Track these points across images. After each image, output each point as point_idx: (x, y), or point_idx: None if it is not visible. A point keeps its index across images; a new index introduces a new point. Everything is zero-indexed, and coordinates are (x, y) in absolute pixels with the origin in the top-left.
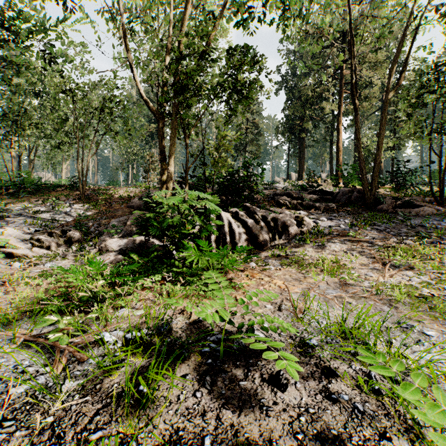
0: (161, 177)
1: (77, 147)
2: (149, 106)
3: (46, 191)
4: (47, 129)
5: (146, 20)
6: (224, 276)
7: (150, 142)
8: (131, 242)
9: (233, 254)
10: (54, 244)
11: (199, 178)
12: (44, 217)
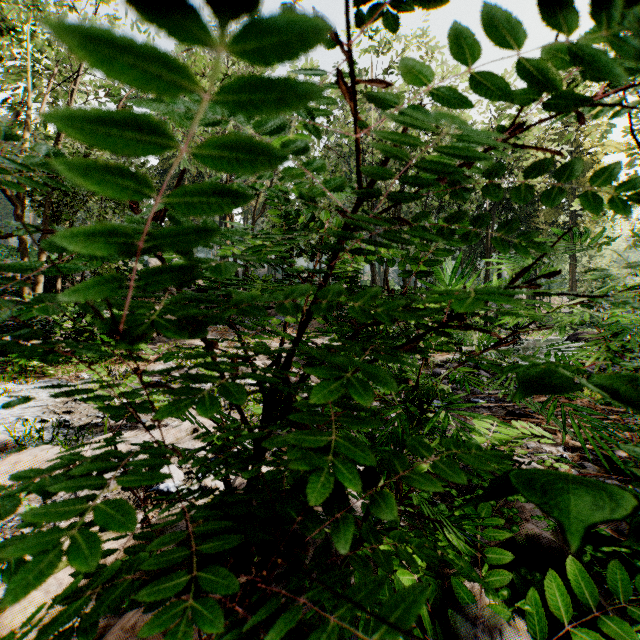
0: None
1: None
2: (4, 189)
3: None
4: None
5: None
6: None
7: None
8: None
9: None
10: None
11: None
12: None
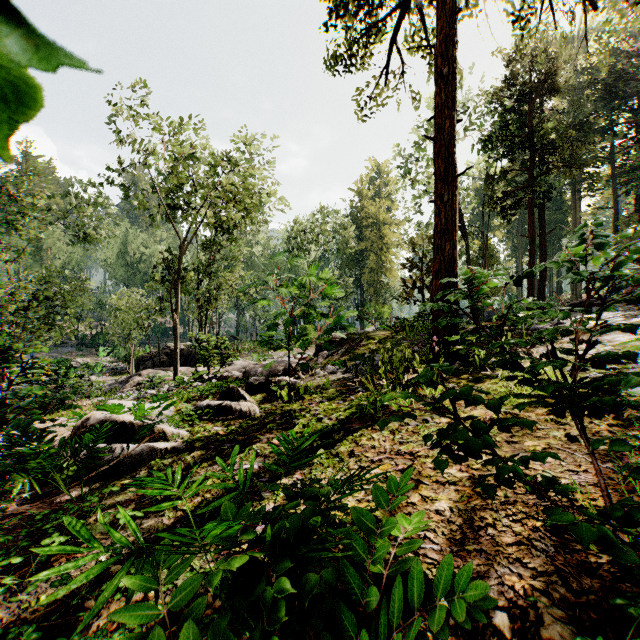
0: None
1: None
2: None
3: None
4: None
5: None
6: None
7: None
8: None
9: None
10: None
11: None
12: None
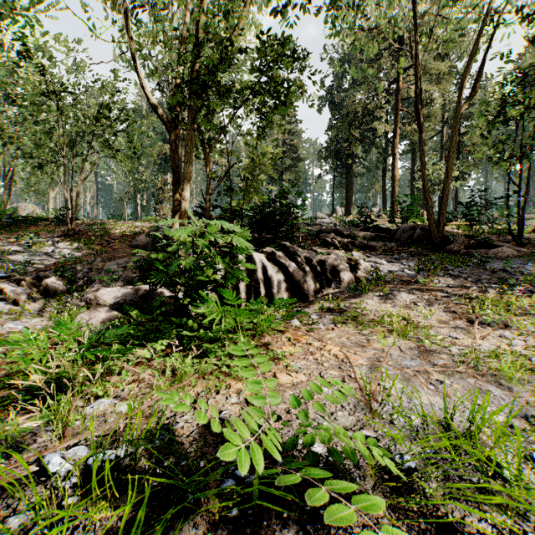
0: (173, 206)
1: (64, 168)
2: (157, 112)
3: (24, 226)
4: (25, 146)
5: (154, 1)
6: (258, 341)
7: (164, 167)
8: (131, 293)
9: (269, 308)
10: (23, 295)
11: (224, 209)
12: (15, 258)
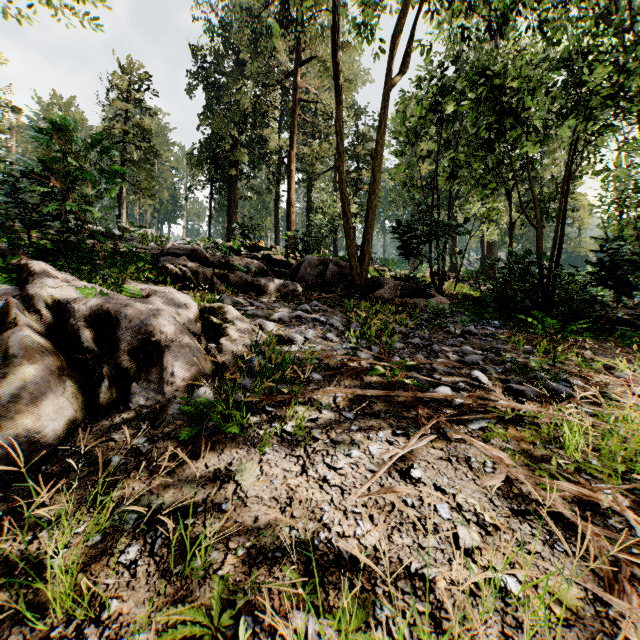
0: None
1: None
2: None
3: None
4: None
5: None
6: None
7: None
8: None
9: None
10: None
11: None
12: None
